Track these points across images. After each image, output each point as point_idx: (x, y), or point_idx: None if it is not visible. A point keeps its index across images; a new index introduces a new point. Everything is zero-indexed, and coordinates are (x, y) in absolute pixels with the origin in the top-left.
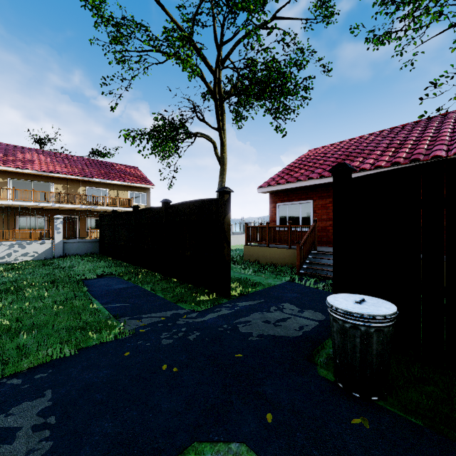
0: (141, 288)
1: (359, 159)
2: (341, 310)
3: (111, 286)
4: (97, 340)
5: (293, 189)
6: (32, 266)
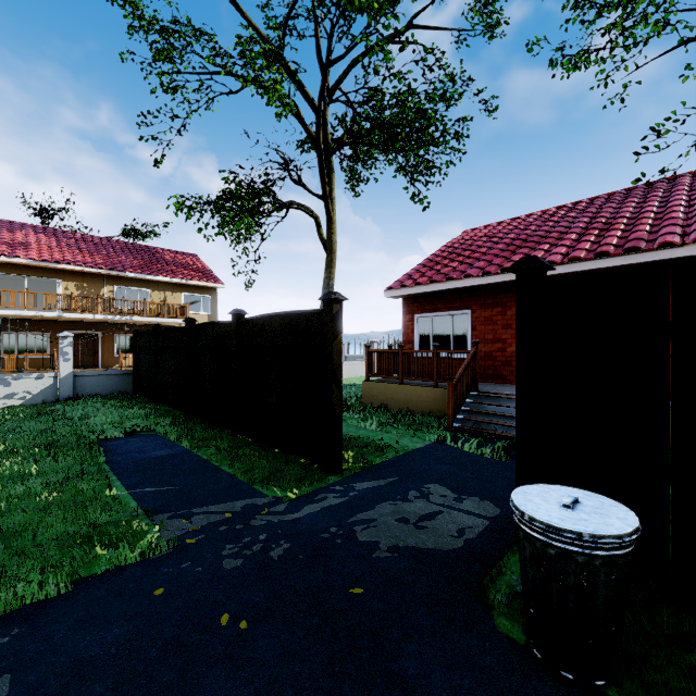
0: (196, 457)
1: (544, 247)
2: (541, 523)
3: (146, 452)
4: (109, 563)
5: (441, 293)
6: (19, 416)
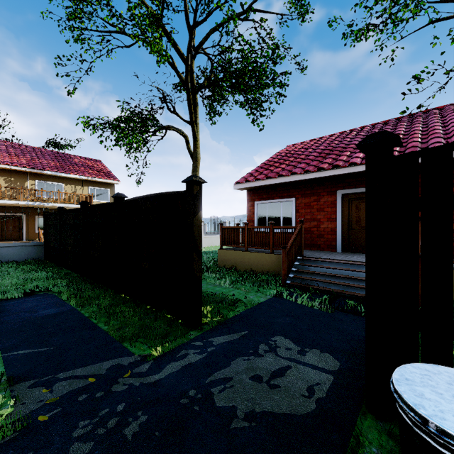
0: (78, 315)
1: (346, 153)
2: None
3: (36, 311)
4: None
5: (274, 186)
6: None
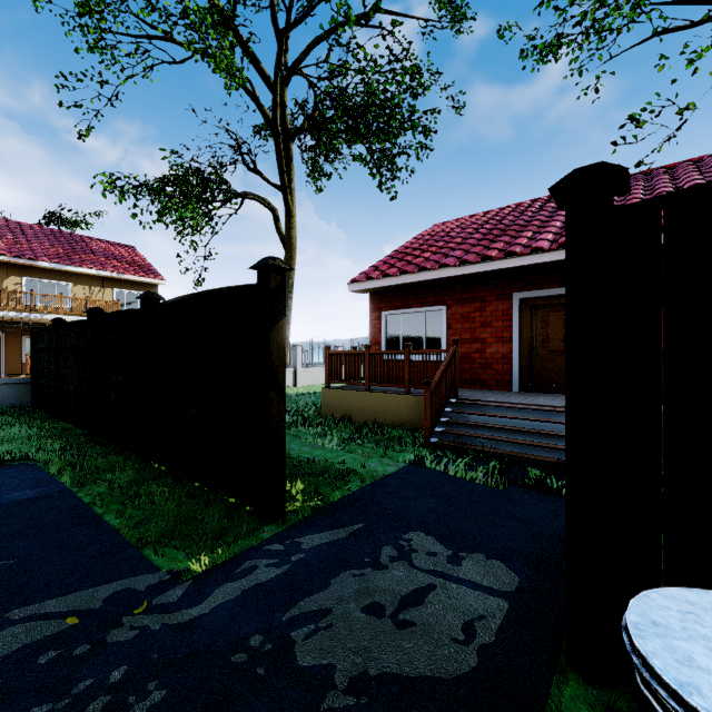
0: (71, 500)
1: (527, 234)
2: None
3: None
4: None
5: (412, 287)
6: None
